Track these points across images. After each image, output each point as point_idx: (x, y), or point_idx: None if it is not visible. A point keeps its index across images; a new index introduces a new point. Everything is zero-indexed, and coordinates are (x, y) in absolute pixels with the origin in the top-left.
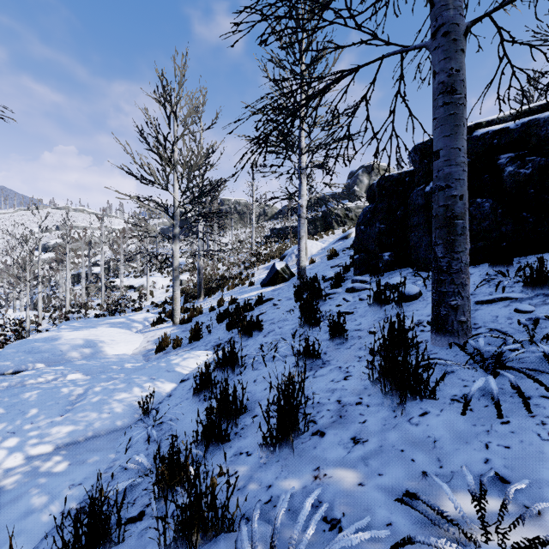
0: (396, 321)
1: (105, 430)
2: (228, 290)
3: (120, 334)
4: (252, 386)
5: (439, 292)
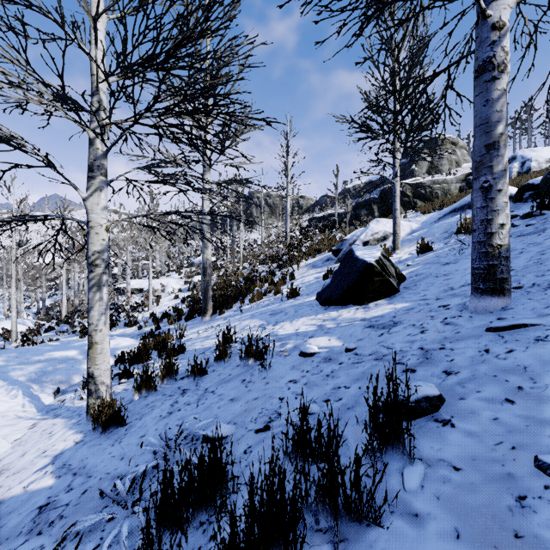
0: None
1: None
2: (252, 302)
3: None
4: None
5: None
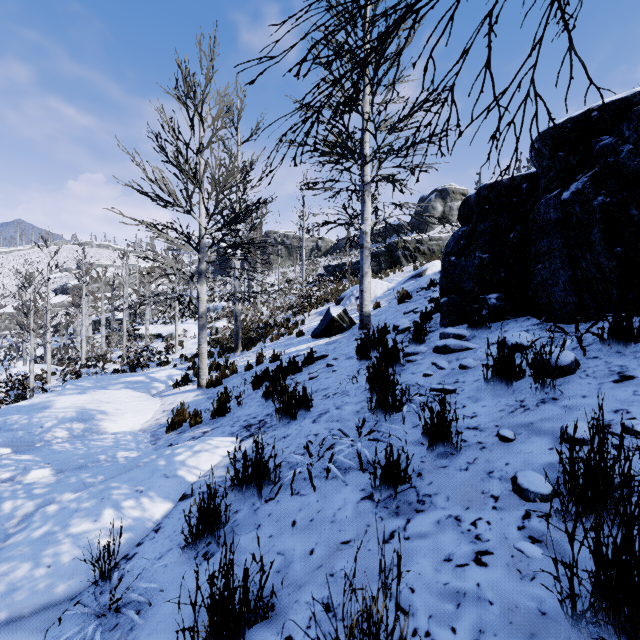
0: (548, 416)
1: (31, 605)
2: (272, 341)
3: (132, 398)
4: (288, 537)
5: None
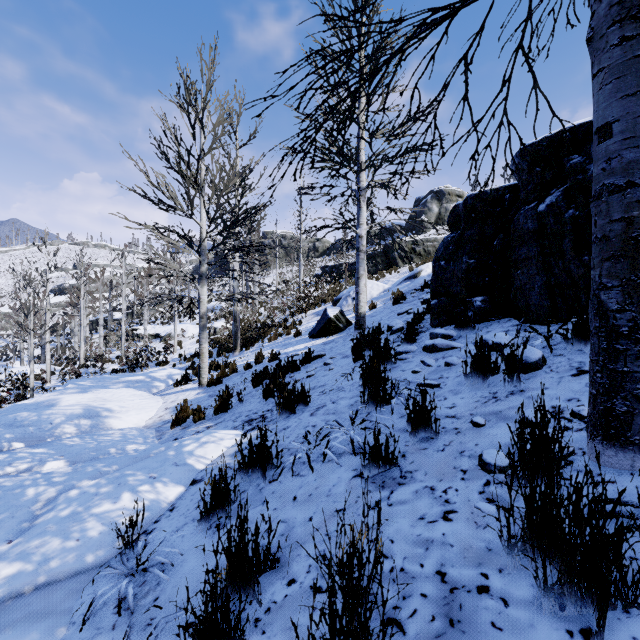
0: (514, 405)
1: (66, 571)
2: (270, 341)
3: (134, 397)
4: (290, 509)
5: (613, 371)
